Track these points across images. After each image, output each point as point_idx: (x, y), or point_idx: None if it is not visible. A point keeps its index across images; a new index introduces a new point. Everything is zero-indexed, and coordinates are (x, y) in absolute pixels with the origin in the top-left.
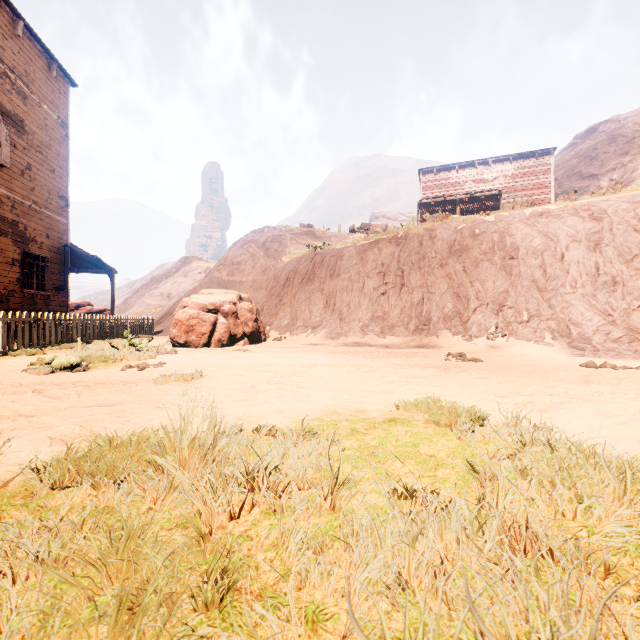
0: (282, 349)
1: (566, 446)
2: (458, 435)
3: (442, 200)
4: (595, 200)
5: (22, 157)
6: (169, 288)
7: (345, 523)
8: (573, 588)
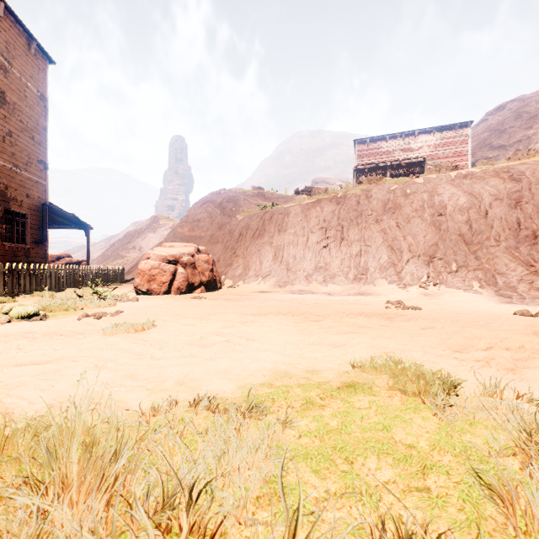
0: (235, 296)
1: None
2: (434, 411)
3: (374, 166)
4: (513, 164)
5: (3, 124)
6: (140, 242)
7: None
8: None
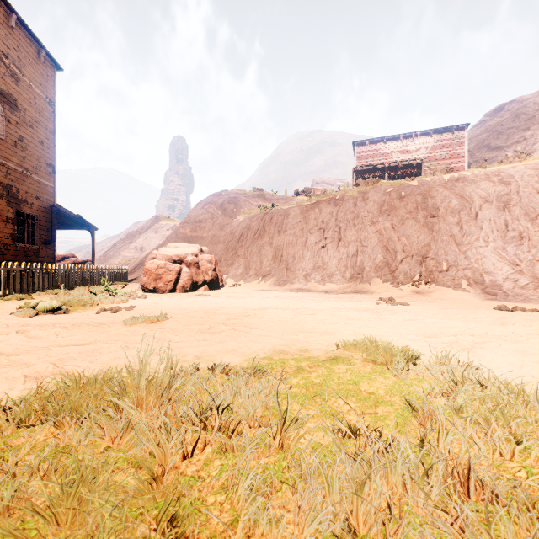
0: (237, 294)
1: (494, 384)
2: (394, 373)
3: (373, 168)
4: (504, 167)
5: (15, 130)
6: (142, 242)
7: (293, 465)
8: (521, 536)
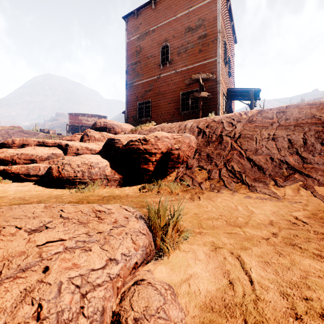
0: None
1: None
2: None
3: (75, 125)
4: None
5: None
6: None
7: None
8: None
